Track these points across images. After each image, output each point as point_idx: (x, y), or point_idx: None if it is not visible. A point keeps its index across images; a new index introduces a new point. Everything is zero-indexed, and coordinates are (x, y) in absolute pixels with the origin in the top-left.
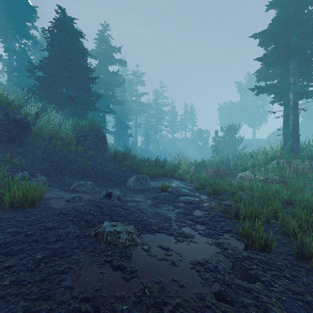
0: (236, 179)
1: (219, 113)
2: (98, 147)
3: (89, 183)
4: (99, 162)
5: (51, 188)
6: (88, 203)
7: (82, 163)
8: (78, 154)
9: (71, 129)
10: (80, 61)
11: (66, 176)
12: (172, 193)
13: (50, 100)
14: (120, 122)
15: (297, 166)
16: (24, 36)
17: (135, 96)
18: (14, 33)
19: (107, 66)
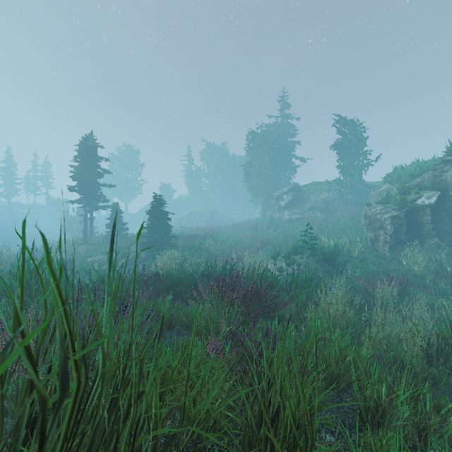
0: None
1: None
2: None
3: None
4: None
5: None
6: None
7: None
8: None
9: None
10: None
11: None
12: None
13: None
14: None
15: (79, 249)
16: None
17: None
18: None
19: None
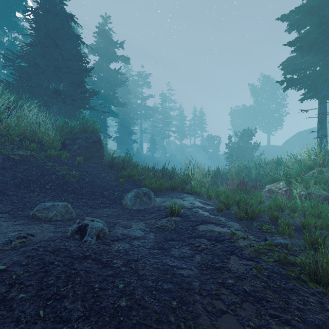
0: (263, 192)
1: (231, 117)
2: (91, 153)
3: (60, 205)
4: (88, 172)
5: None
6: (24, 259)
7: (63, 173)
8: (62, 161)
9: (56, 130)
10: (72, 51)
11: (34, 193)
12: (187, 218)
13: (34, 96)
14: (123, 127)
15: None
16: (13, 28)
17: (140, 99)
18: (0, 24)
19: (108, 64)
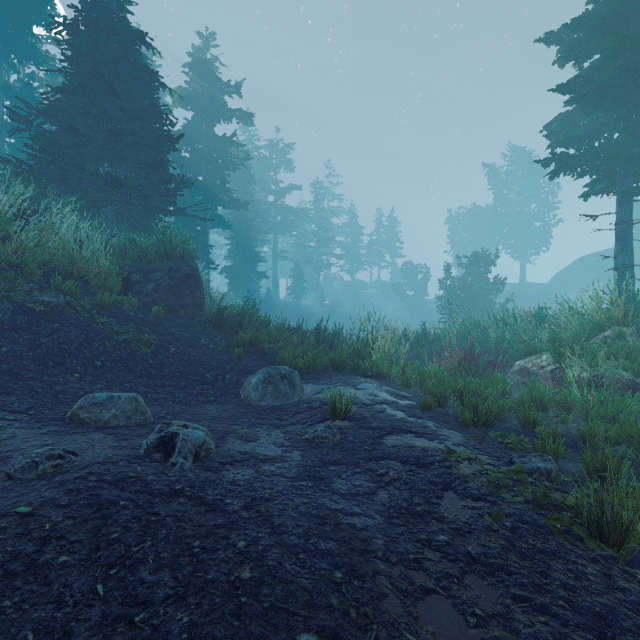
0: (511, 374)
1: (450, 229)
2: (179, 299)
3: (123, 398)
4: (175, 335)
5: (1, 414)
6: (64, 495)
7: (127, 337)
8: (124, 314)
9: (112, 254)
10: (143, 101)
11: (73, 375)
12: (363, 423)
13: (70, 189)
14: (240, 247)
15: None
16: (27, 57)
17: (274, 193)
18: (3, 49)
19: (212, 125)
